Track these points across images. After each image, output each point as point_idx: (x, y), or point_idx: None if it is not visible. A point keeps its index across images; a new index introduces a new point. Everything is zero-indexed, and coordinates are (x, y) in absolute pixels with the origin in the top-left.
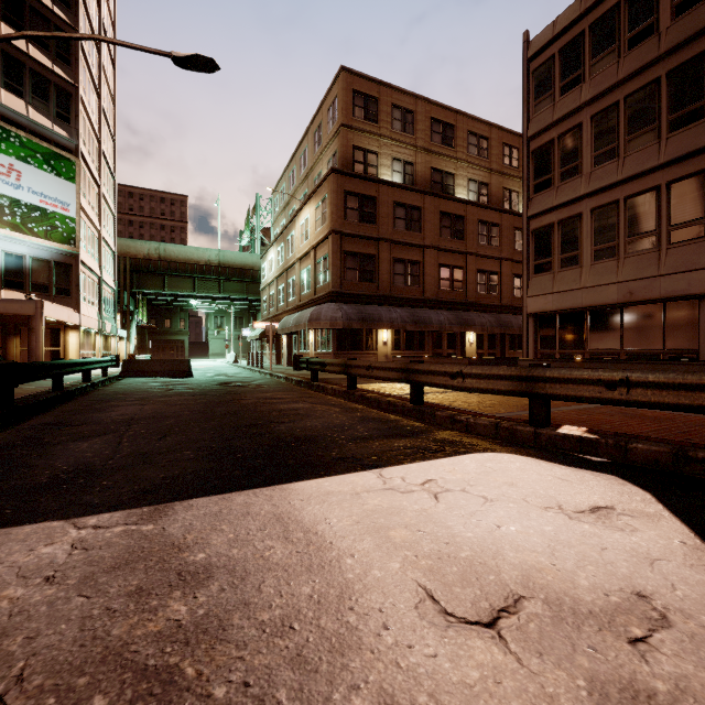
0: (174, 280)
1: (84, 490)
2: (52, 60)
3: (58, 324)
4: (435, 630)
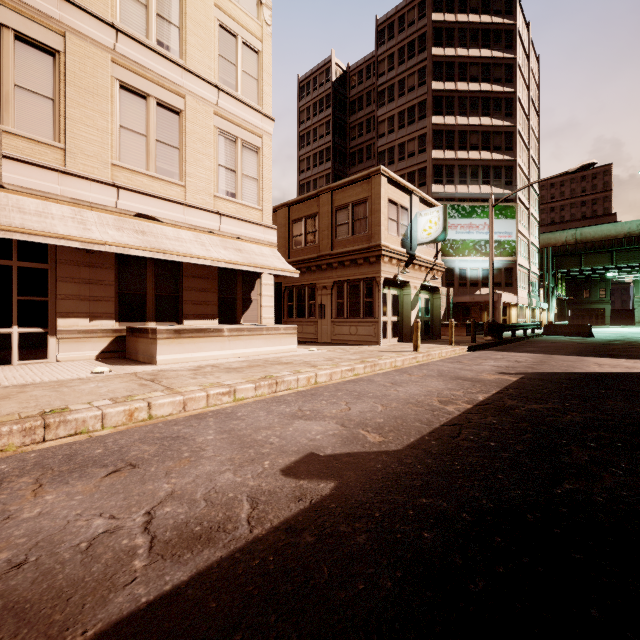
0: (590, 257)
1: (532, 352)
2: (503, 153)
3: (506, 303)
4: (590, 363)
